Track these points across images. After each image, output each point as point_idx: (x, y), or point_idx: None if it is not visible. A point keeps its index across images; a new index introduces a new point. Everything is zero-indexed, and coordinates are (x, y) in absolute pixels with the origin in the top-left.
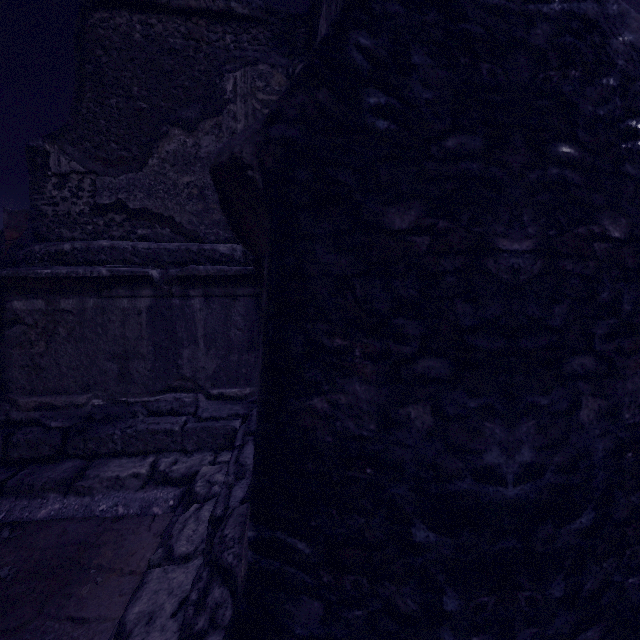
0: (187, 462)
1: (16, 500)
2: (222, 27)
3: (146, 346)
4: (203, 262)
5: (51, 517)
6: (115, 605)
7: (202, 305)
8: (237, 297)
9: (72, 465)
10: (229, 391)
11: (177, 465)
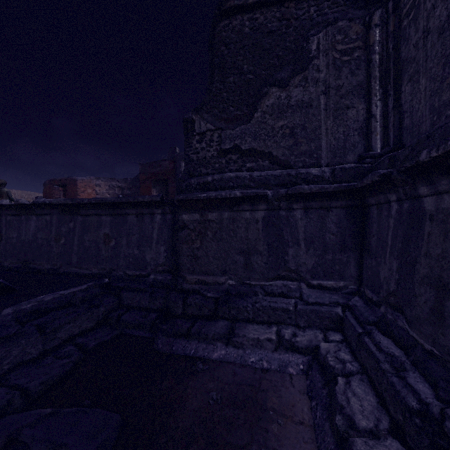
0: (304, 336)
1: (198, 343)
2: (307, 3)
3: (262, 245)
4: (299, 183)
5: (220, 359)
6: None
7: (302, 215)
8: (330, 208)
9: (224, 324)
10: (326, 283)
11: (298, 337)
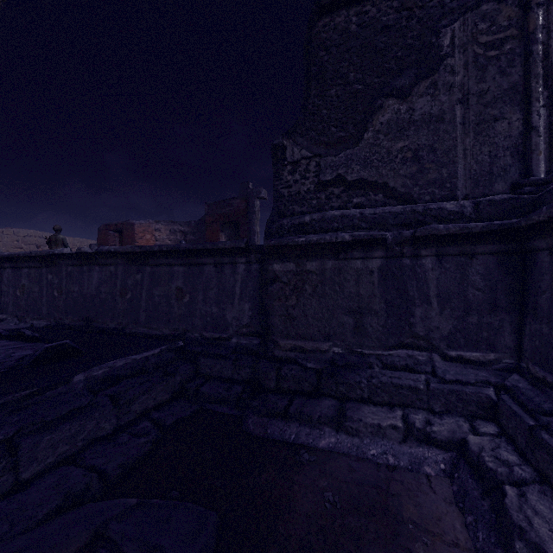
0: (443, 424)
1: (299, 426)
2: None
3: (378, 303)
4: (428, 222)
5: (330, 448)
6: None
7: (433, 264)
8: (474, 255)
9: (330, 403)
10: (468, 354)
11: (435, 426)
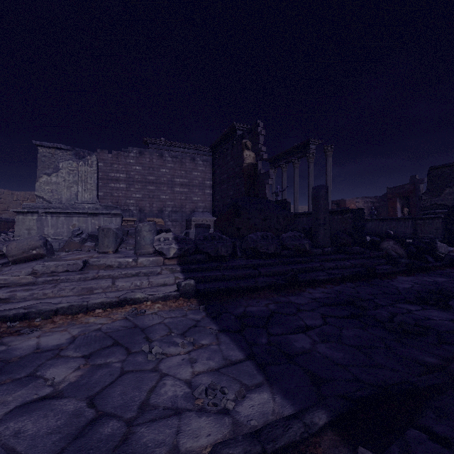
0: None
1: None
2: None
3: (440, 228)
4: None
5: None
6: None
7: None
8: None
9: None
10: None
11: None
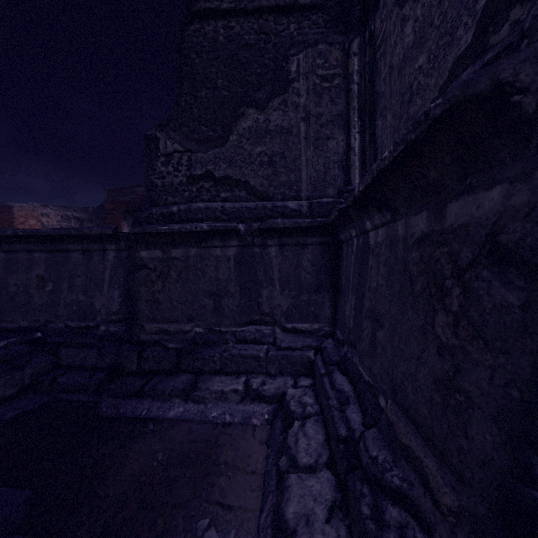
0: (273, 384)
1: (152, 401)
2: (287, 19)
3: (234, 286)
4: (276, 217)
5: (178, 417)
6: (250, 498)
7: (277, 253)
8: (306, 245)
9: (186, 378)
10: (300, 326)
11: (266, 385)
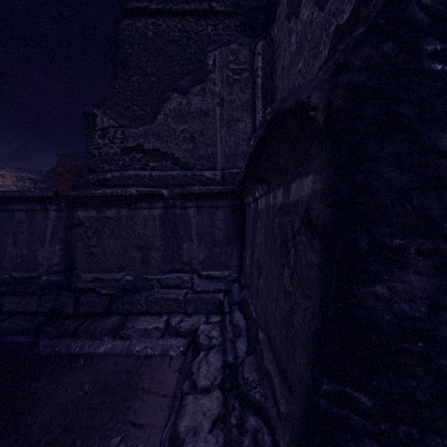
0: (189, 321)
1: (85, 340)
2: (205, 21)
3: (159, 241)
4: (195, 184)
5: (106, 353)
6: (158, 417)
7: (195, 213)
8: (218, 207)
9: (116, 319)
10: (214, 273)
11: (183, 323)
